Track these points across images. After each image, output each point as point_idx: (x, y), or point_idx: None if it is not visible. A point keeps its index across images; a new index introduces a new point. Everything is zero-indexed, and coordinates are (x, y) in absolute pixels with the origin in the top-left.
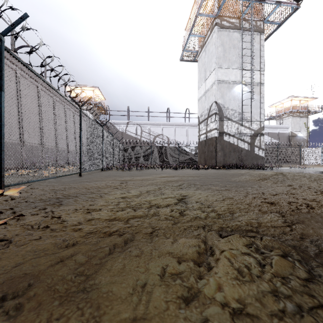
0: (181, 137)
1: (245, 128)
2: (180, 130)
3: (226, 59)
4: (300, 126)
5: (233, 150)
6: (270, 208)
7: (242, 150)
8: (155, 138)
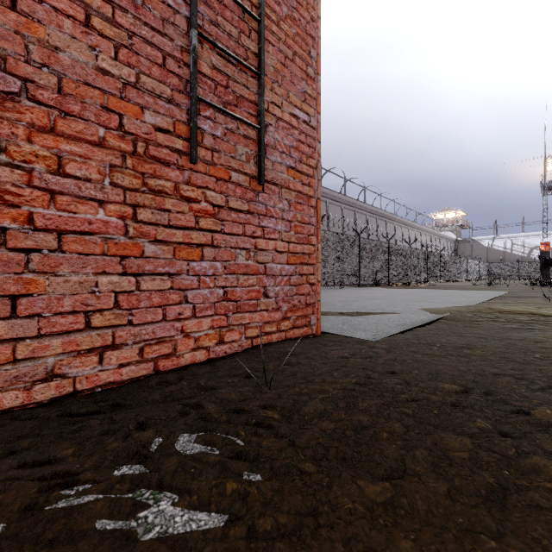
0: None
1: None
2: None
3: None
4: None
5: None
6: None
7: None
8: (531, 250)
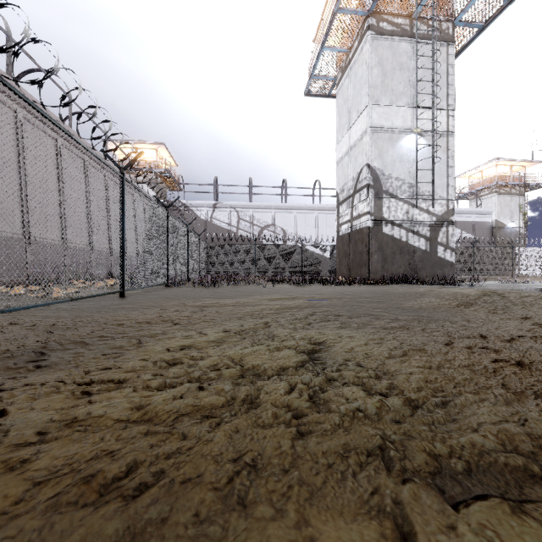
0: (306, 228)
1: (421, 212)
2: (305, 217)
3: (387, 89)
4: (511, 211)
5: (399, 251)
6: (527, 380)
7: (415, 251)
8: (261, 230)
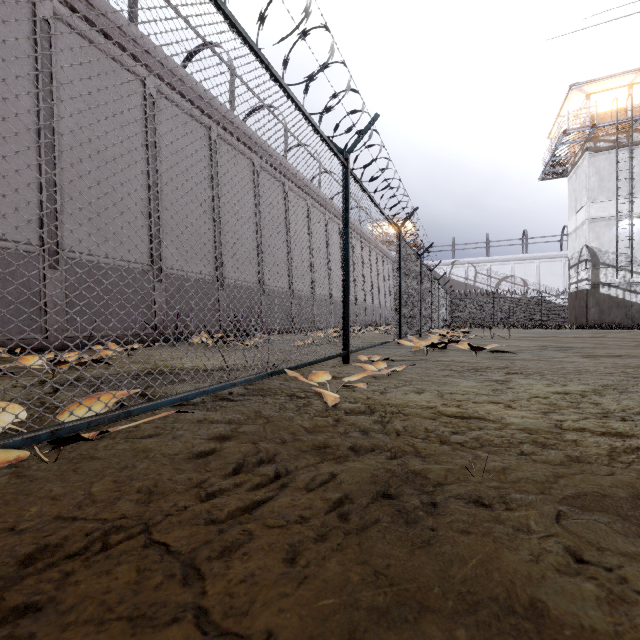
0: (551, 277)
1: (638, 275)
2: (550, 266)
3: (603, 189)
4: None
5: (616, 305)
6: (546, 336)
7: (632, 305)
8: (499, 282)
